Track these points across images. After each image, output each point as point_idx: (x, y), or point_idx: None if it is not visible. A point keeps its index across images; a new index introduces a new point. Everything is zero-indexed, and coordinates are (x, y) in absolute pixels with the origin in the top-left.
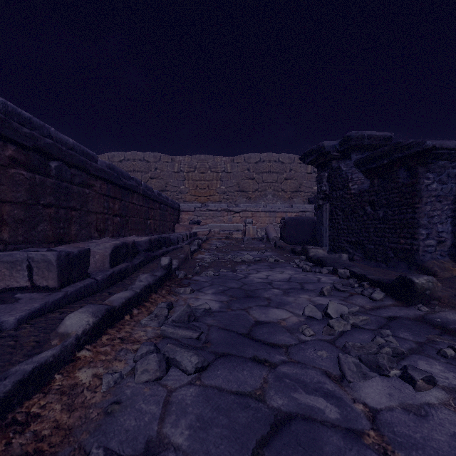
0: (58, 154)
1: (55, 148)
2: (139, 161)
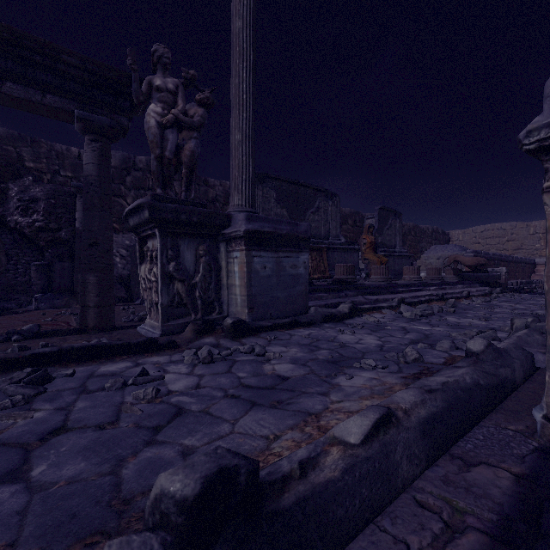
0: (497, 259)
1: (497, 258)
2: (496, 230)
